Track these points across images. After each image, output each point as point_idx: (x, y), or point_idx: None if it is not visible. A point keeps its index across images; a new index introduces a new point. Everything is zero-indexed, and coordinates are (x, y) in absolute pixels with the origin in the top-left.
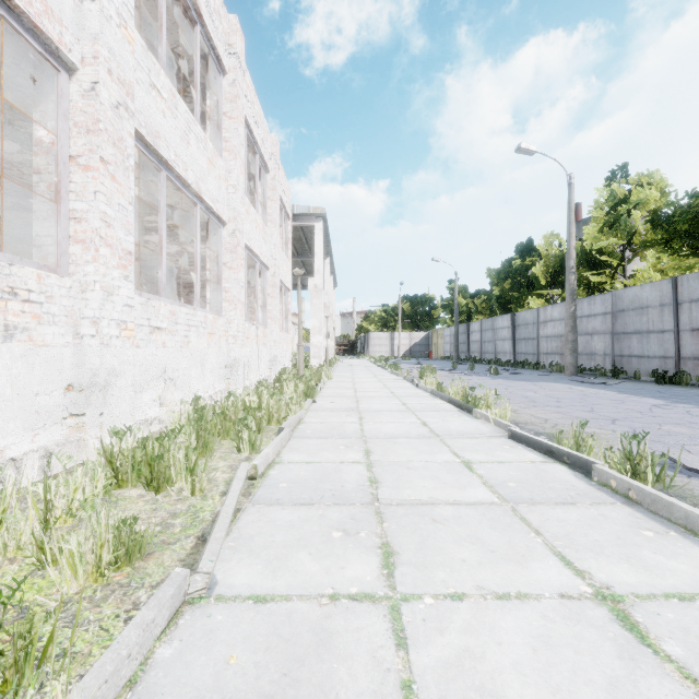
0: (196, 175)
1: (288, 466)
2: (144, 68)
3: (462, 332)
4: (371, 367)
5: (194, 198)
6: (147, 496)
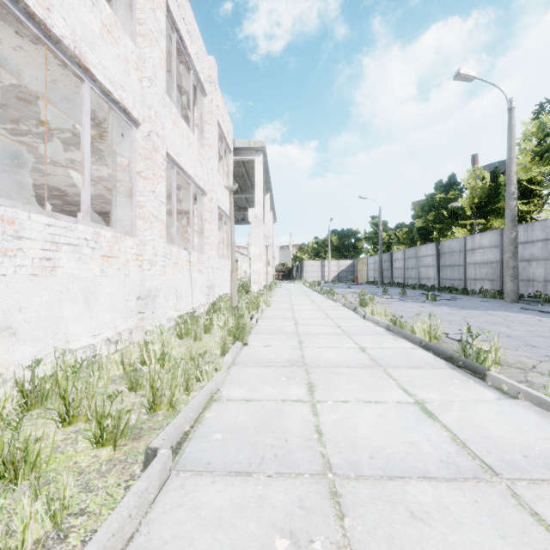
0: (73, 30)
1: None
2: None
3: (385, 260)
4: (307, 291)
5: (77, 68)
6: None
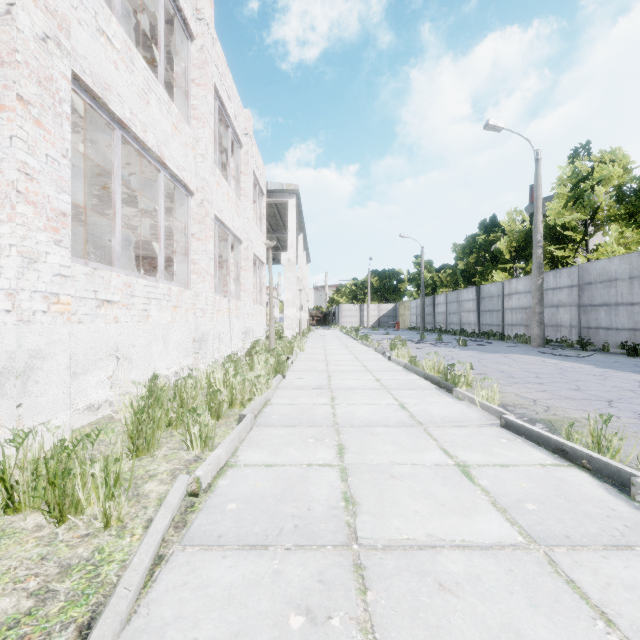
0: (157, 138)
1: (244, 472)
2: (89, 9)
3: (428, 304)
4: (343, 338)
5: (157, 163)
6: (46, 528)
